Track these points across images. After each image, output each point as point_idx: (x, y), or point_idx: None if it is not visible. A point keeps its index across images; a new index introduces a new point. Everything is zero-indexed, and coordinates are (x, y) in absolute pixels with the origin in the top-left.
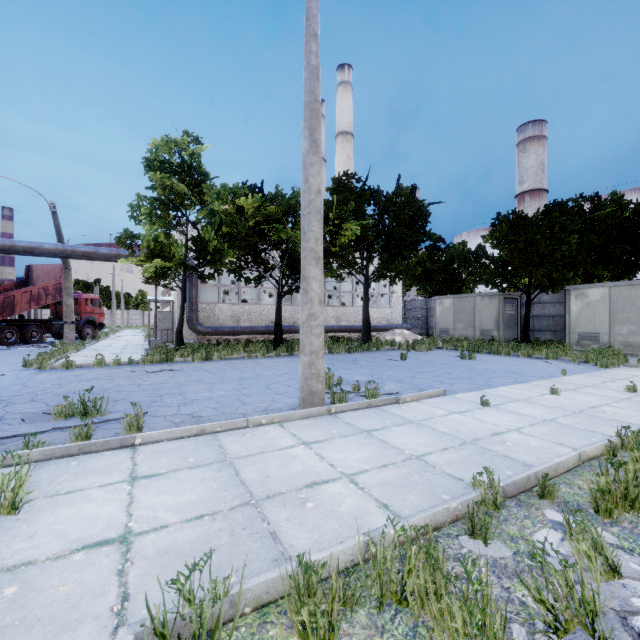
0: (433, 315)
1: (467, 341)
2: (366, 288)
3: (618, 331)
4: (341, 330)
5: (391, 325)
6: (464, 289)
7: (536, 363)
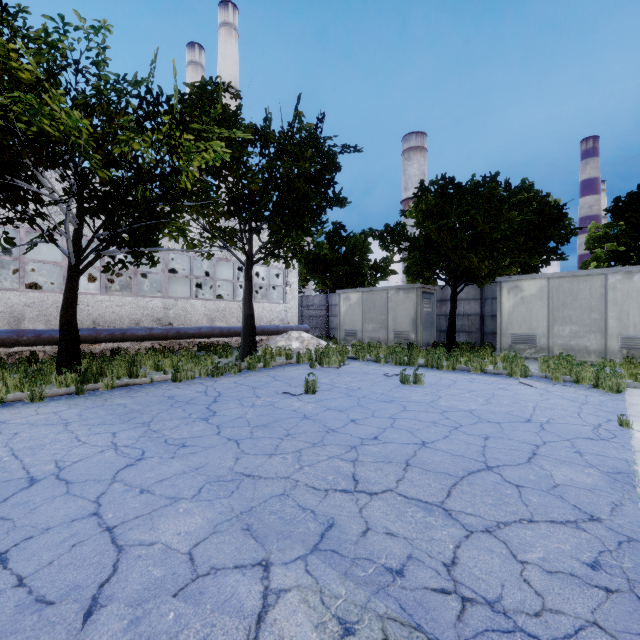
0: (334, 314)
1: (384, 347)
2: (249, 270)
3: (558, 332)
4: (214, 334)
5: (286, 326)
6: (366, 285)
7: (513, 386)
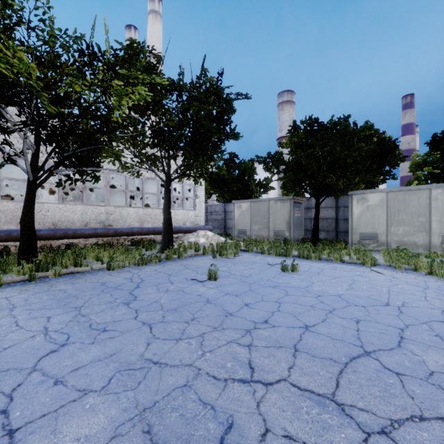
0: (230, 218)
1: (266, 242)
2: (167, 186)
3: (394, 231)
4: (142, 232)
5: (195, 226)
6: (253, 197)
7: (367, 273)
